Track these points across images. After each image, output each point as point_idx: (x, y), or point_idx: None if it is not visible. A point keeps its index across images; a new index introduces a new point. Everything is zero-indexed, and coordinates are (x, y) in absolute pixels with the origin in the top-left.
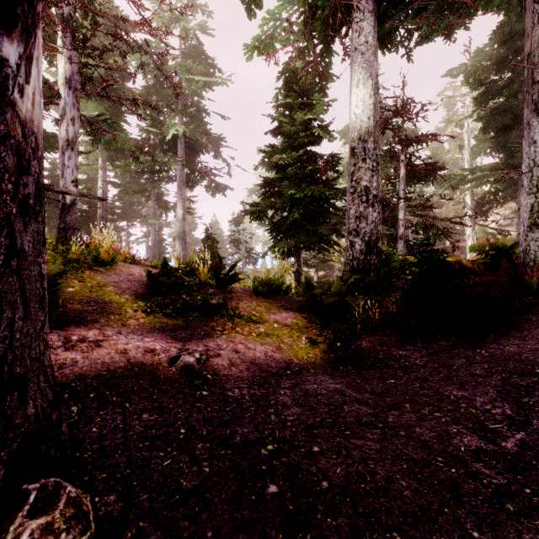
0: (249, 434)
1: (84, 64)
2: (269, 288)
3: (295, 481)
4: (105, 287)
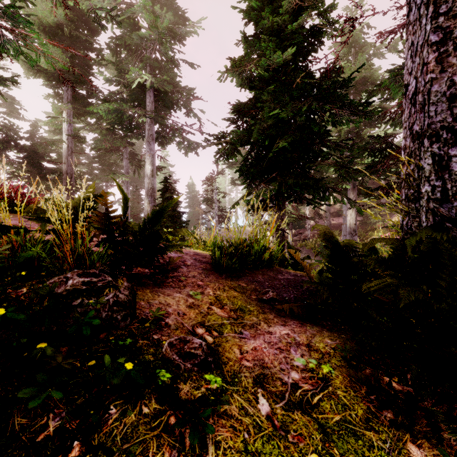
0: None
1: None
2: (242, 257)
3: None
4: None
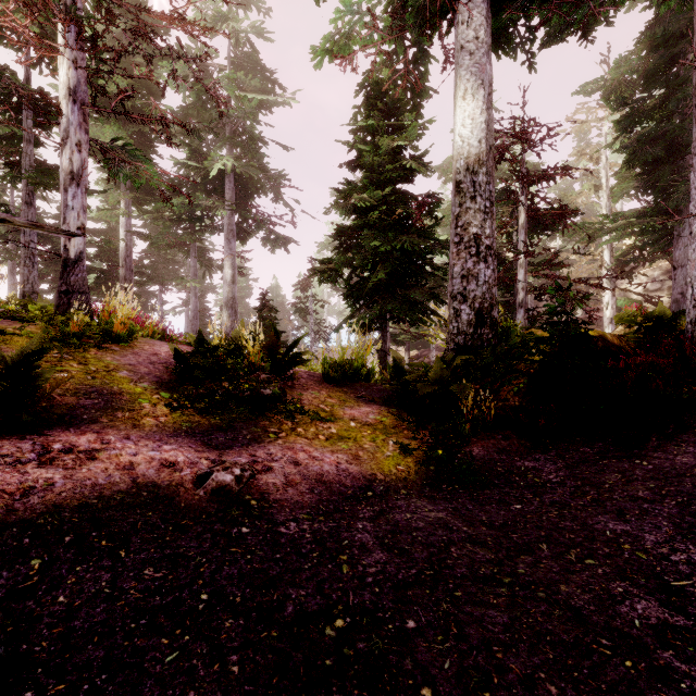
0: (308, 601)
1: (94, 70)
2: (345, 373)
3: (378, 687)
4: (116, 372)
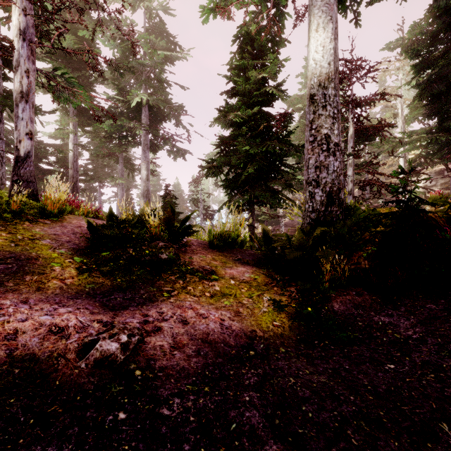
0: None
1: (39, 16)
2: (225, 241)
3: None
4: (40, 240)
